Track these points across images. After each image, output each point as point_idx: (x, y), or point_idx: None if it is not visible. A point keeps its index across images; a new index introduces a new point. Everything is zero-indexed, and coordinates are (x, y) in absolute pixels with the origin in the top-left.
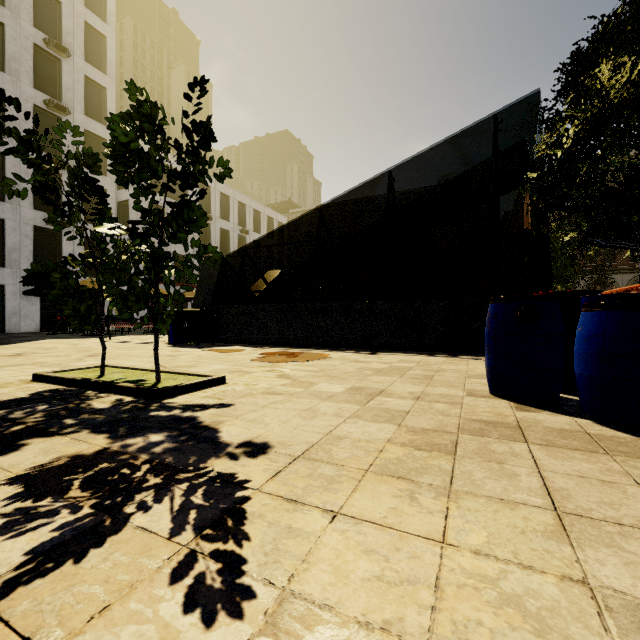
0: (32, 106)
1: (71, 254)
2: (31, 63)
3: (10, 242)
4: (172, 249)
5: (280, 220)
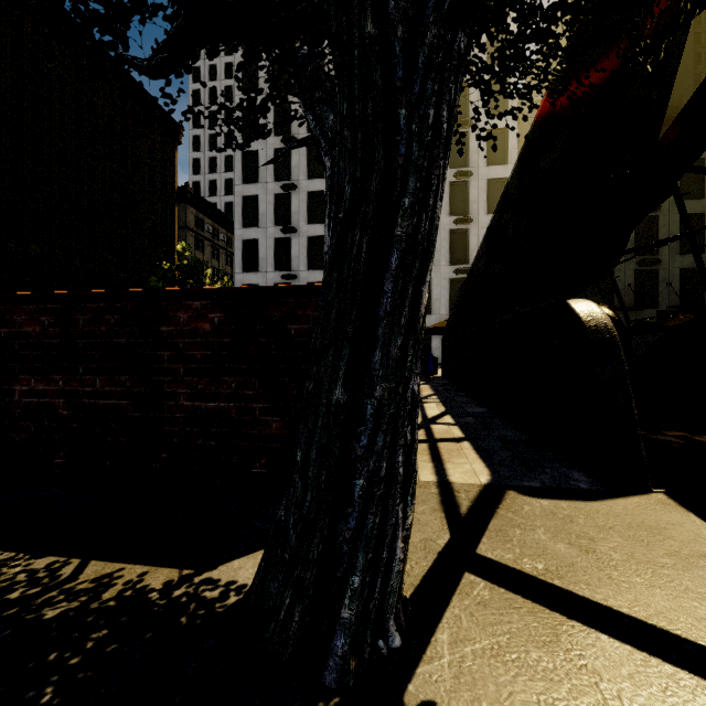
0: (448, 184)
1: None
2: None
3: (434, 295)
4: None
5: None
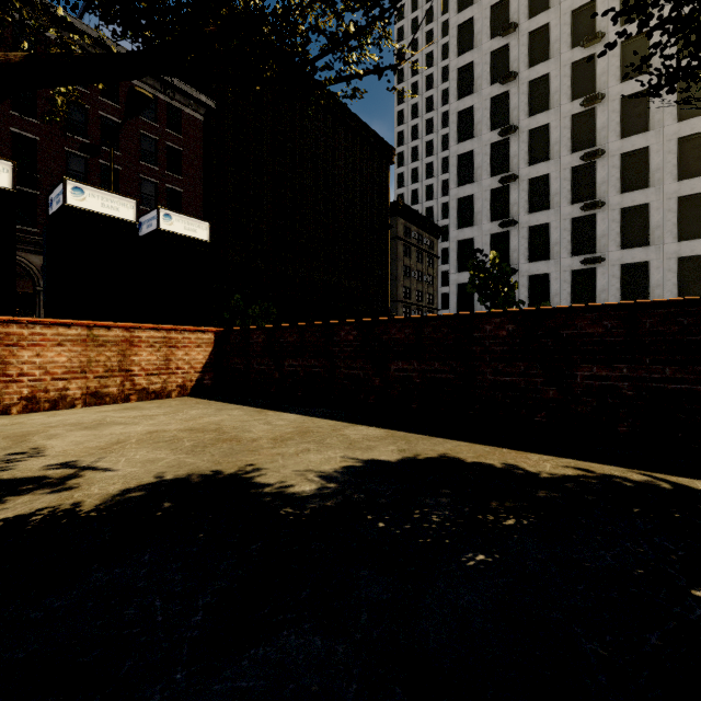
0: None
1: None
2: None
3: None
4: None
5: None
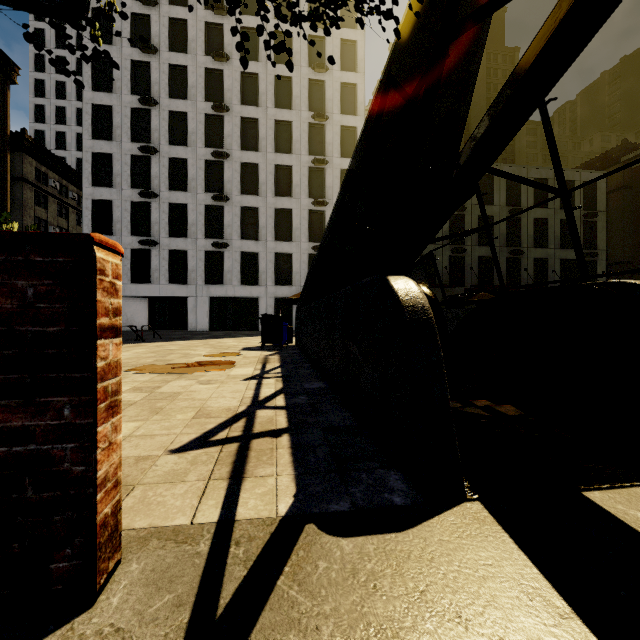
0: (307, 169)
1: None
2: (306, 138)
3: (295, 268)
4: None
5: (588, 179)
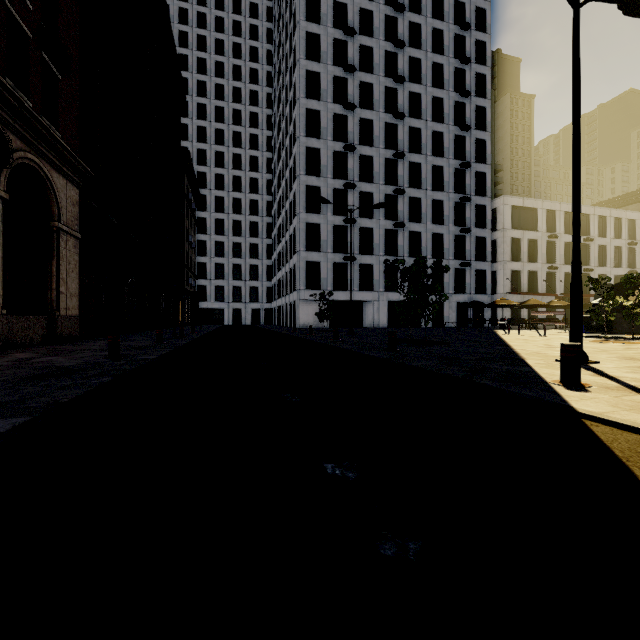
0: (453, 203)
1: (596, 303)
2: (453, 180)
3: (445, 280)
4: (525, 268)
5: (630, 217)
